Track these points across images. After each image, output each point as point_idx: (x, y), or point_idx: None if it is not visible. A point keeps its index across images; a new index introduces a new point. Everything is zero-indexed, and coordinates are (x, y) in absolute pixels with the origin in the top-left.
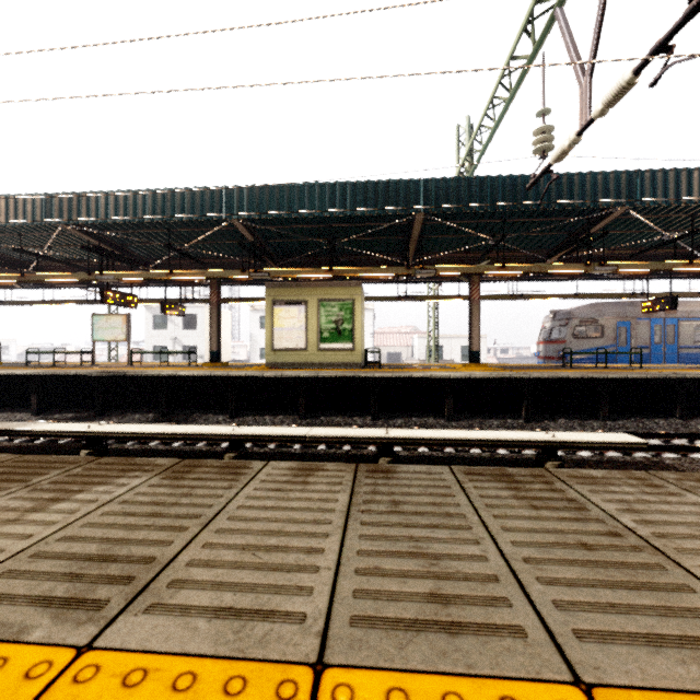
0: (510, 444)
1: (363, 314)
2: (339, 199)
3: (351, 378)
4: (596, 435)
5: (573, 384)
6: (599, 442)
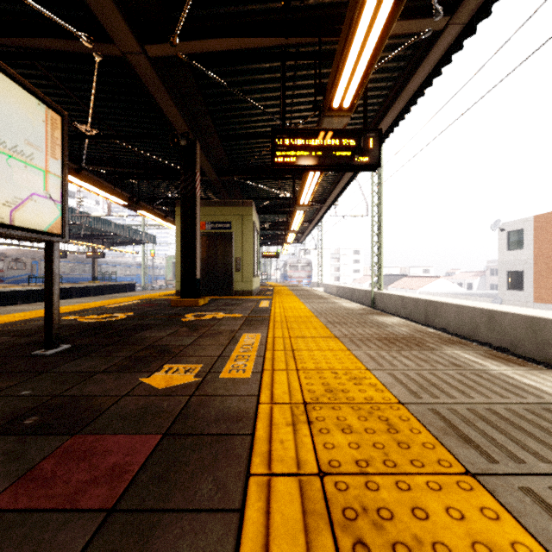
0: None
1: None
2: None
3: None
4: None
5: (65, 290)
6: None
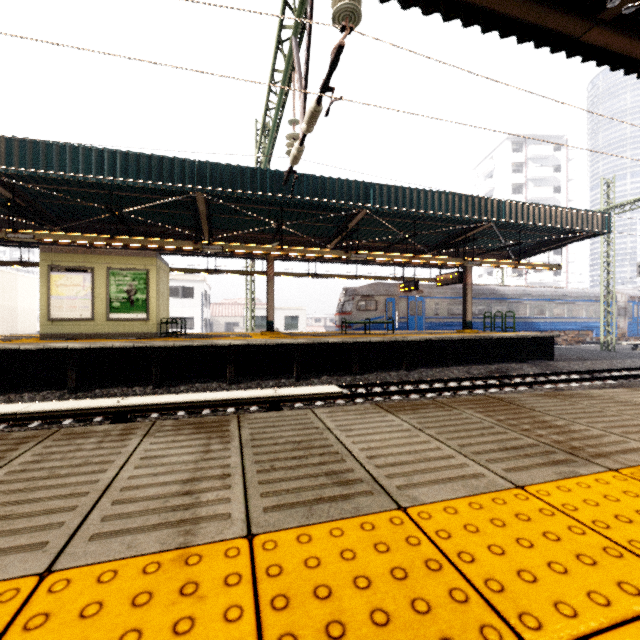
0: (237, 402)
1: (167, 285)
2: (108, 166)
3: (131, 349)
4: (311, 389)
5: (333, 347)
6: (308, 394)
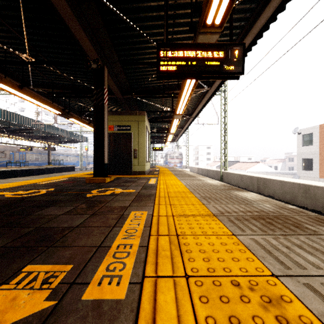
0: None
1: None
2: None
3: None
4: None
5: (29, 170)
6: None
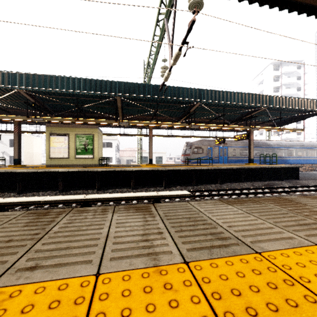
0: (139, 198)
1: (101, 141)
2: (77, 85)
3: (86, 172)
4: (175, 192)
5: (182, 172)
6: (174, 195)
